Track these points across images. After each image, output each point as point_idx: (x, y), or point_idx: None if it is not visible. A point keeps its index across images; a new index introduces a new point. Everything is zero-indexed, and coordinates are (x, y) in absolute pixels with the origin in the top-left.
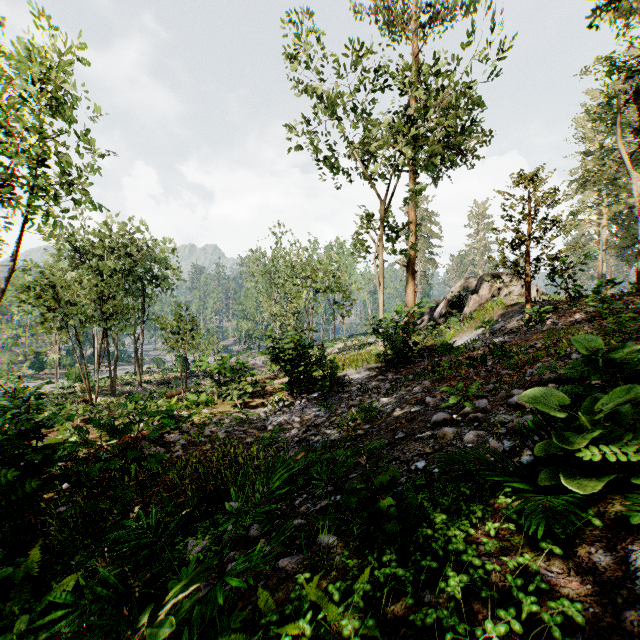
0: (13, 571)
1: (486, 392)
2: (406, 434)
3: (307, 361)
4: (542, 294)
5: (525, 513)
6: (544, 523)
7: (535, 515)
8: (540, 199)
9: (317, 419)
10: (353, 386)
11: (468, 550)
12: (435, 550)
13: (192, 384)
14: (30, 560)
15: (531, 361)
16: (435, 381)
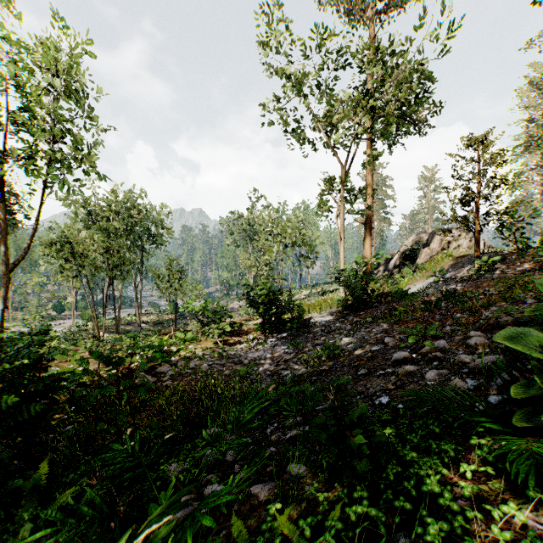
0: (24, 482)
1: (443, 333)
2: (368, 371)
3: (277, 305)
4: (489, 247)
5: (508, 458)
6: (532, 471)
7: (520, 461)
8: (489, 159)
9: (286, 355)
10: (318, 327)
11: (445, 493)
12: (406, 488)
13: (181, 324)
14: (39, 472)
15: (485, 305)
16: (392, 323)
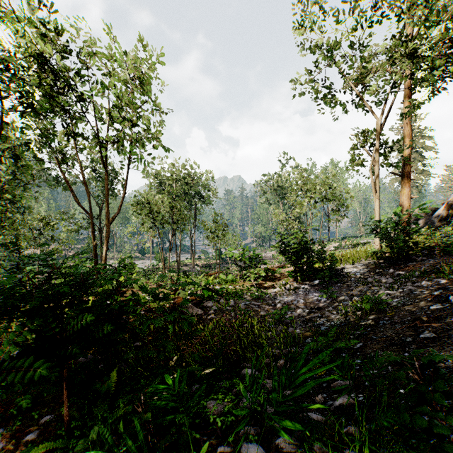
0: (99, 386)
1: None
2: (436, 335)
3: (309, 254)
4: None
5: None
6: None
7: None
8: None
9: (319, 303)
10: (351, 278)
11: None
12: None
13: (224, 268)
14: (111, 380)
15: None
16: (451, 279)
